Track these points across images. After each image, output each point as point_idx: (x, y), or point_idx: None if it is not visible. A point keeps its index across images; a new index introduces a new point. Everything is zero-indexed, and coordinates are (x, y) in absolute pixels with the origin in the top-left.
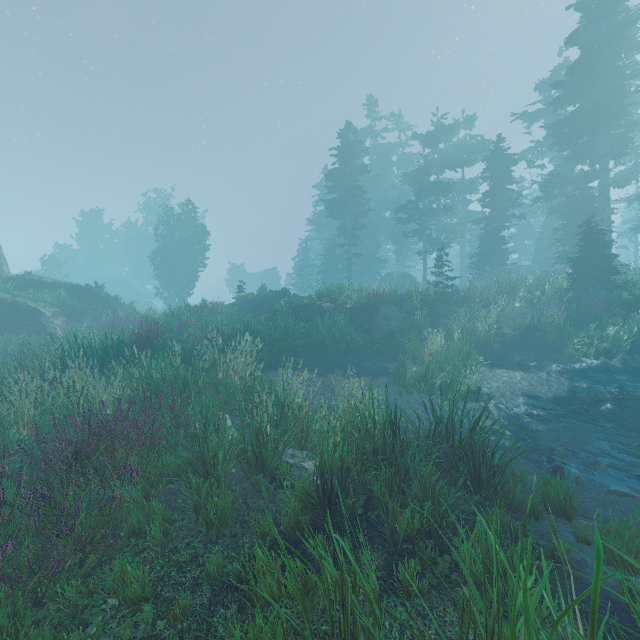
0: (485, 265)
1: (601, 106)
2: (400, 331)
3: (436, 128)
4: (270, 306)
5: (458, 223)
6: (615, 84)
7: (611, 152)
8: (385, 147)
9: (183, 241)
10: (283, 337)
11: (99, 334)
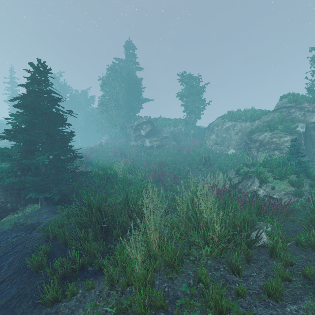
0: None
1: None
2: None
3: None
4: None
5: None
6: None
7: None
8: None
9: None
10: None
11: None
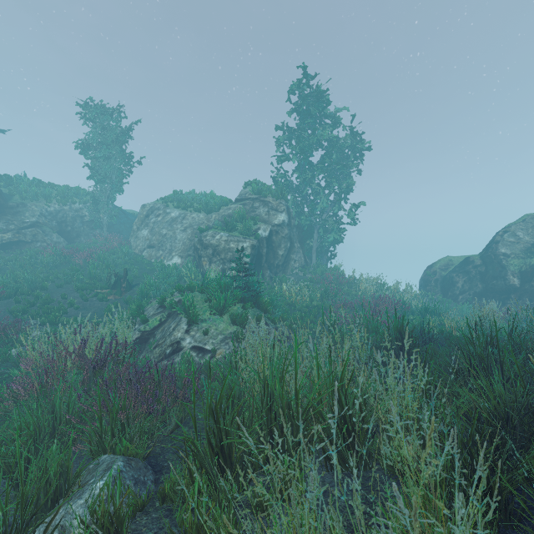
0: None
1: None
2: None
3: None
4: None
5: None
6: None
7: None
8: None
9: None
10: None
11: None
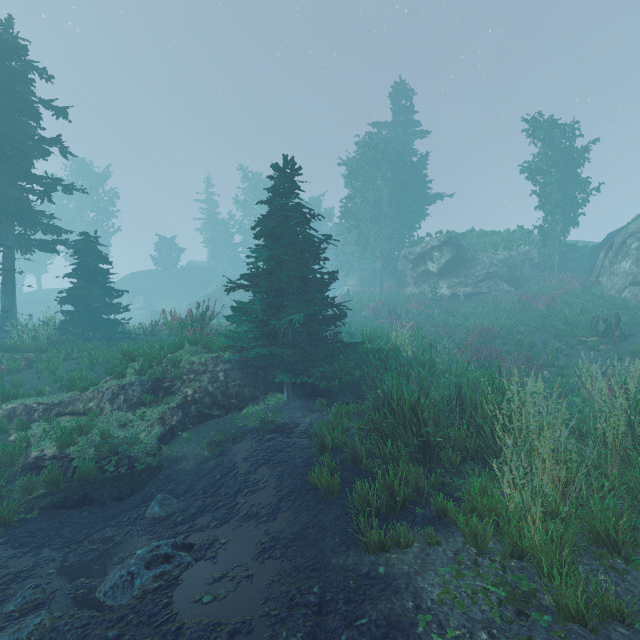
0: None
1: None
2: None
3: None
4: None
5: None
6: None
7: None
8: None
9: None
10: None
11: None
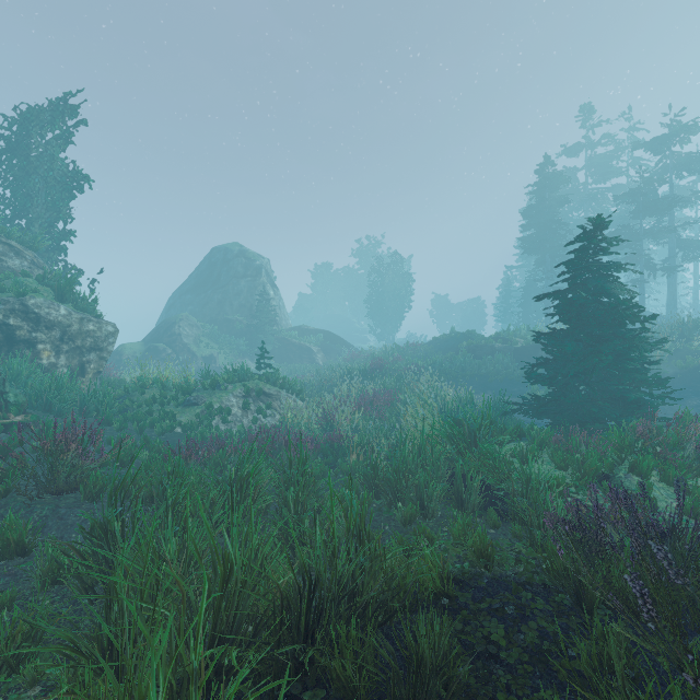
0: None
1: None
2: None
3: (669, 128)
4: (457, 345)
5: None
6: None
7: None
8: (606, 156)
9: (392, 287)
10: (459, 369)
11: (345, 364)
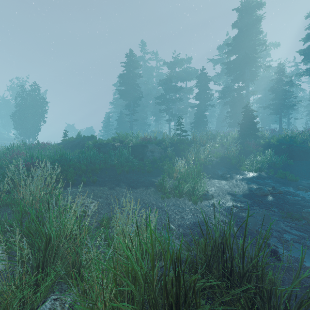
0: (197, 127)
1: (247, 55)
2: (159, 159)
3: (174, 60)
4: (83, 145)
5: (184, 108)
6: (252, 47)
7: (250, 78)
8: (150, 68)
9: (31, 107)
10: (88, 163)
11: None
